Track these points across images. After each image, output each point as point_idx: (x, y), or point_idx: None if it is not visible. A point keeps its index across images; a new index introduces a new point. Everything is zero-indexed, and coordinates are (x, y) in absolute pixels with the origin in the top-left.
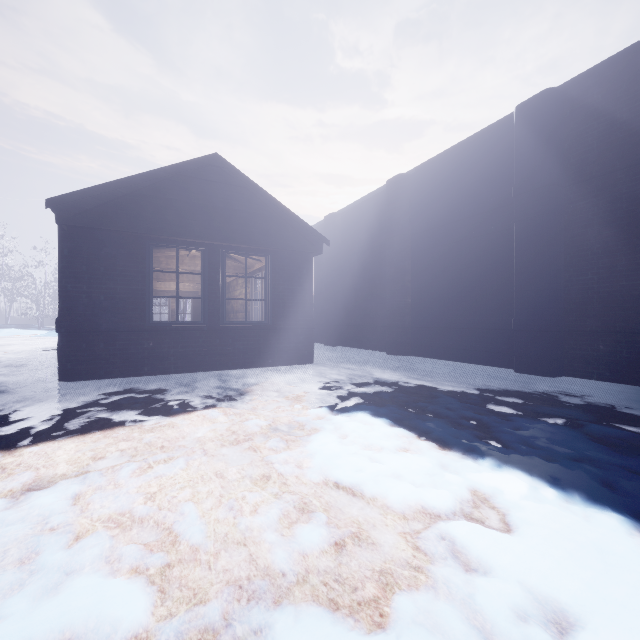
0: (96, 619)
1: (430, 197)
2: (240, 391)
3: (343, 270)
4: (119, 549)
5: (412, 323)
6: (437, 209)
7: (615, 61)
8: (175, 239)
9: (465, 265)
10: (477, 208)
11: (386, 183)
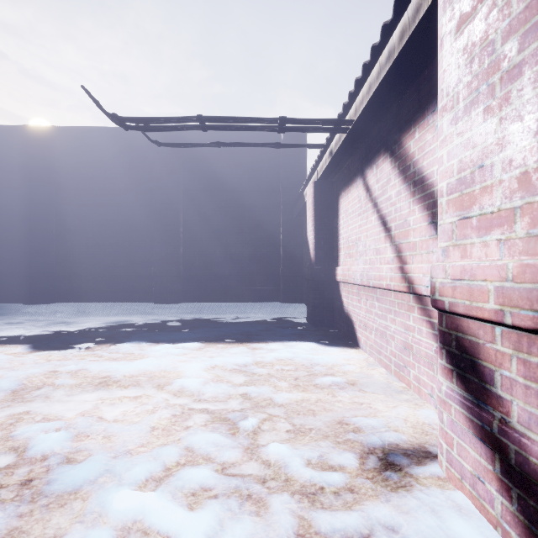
0: None
1: None
2: None
3: None
4: None
5: None
6: None
7: (82, 130)
8: None
9: None
10: None
11: None
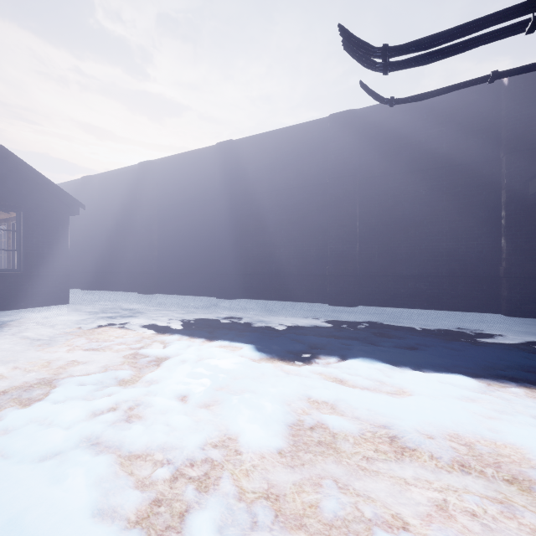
0: None
1: (170, 183)
2: None
3: (101, 226)
4: None
5: (158, 270)
6: (175, 192)
7: (259, 137)
8: None
9: (192, 232)
10: (198, 197)
11: (138, 164)
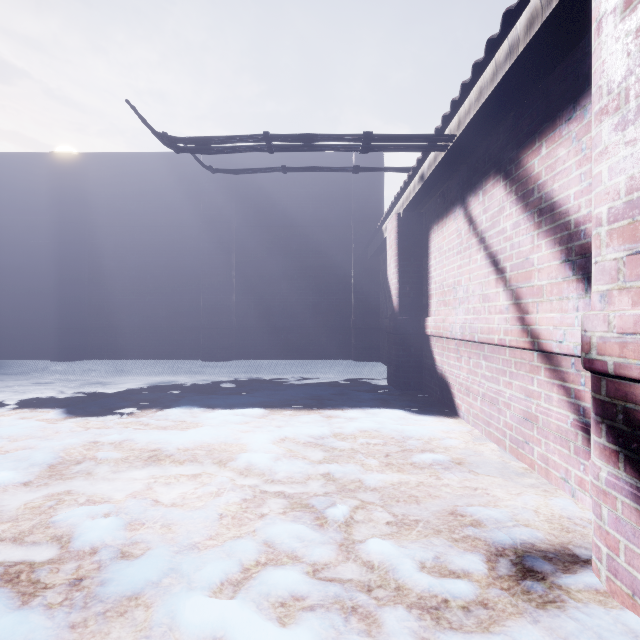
0: None
1: None
2: None
3: None
4: None
5: None
6: None
7: (118, 157)
8: None
9: (9, 269)
10: (21, 221)
11: None
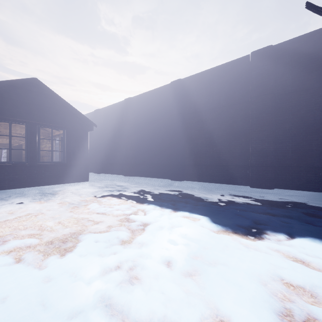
0: (24, 244)
1: (142, 109)
2: (52, 193)
3: (104, 137)
4: (21, 234)
5: (135, 162)
6: (145, 115)
7: (198, 75)
8: (8, 118)
9: (155, 139)
10: (159, 117)
11: (124, 100)
